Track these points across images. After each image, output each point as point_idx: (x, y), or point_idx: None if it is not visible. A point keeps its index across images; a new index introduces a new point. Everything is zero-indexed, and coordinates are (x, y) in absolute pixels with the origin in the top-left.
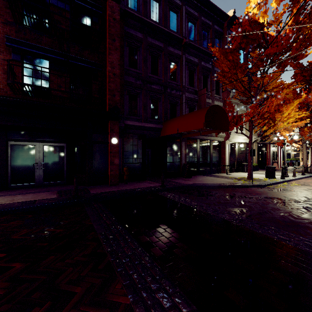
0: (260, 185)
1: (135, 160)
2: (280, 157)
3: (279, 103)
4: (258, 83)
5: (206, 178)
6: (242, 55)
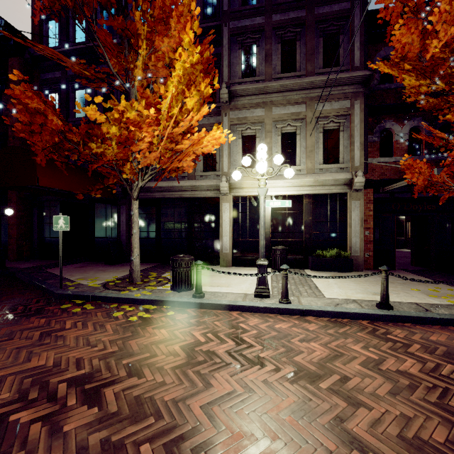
0: (55, 294)
1: (53, 234)
2: None
3: (29, 107)
4: (76, 70)
5: (118, 268)
6: None
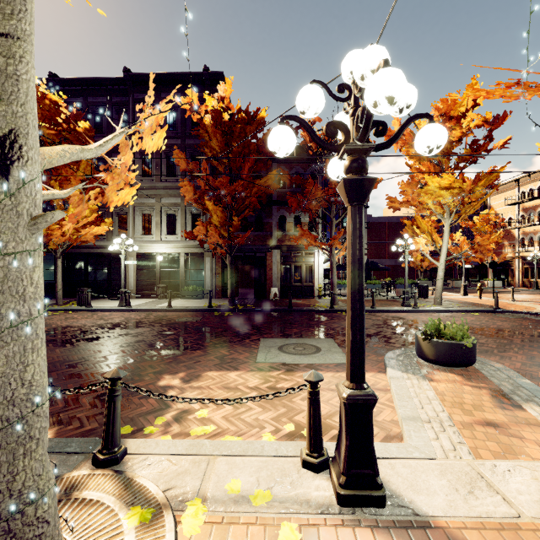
0: None
1: None
2: (318, 276)
3: None
4: None
5: (52, 300)
6: (174, 116)
